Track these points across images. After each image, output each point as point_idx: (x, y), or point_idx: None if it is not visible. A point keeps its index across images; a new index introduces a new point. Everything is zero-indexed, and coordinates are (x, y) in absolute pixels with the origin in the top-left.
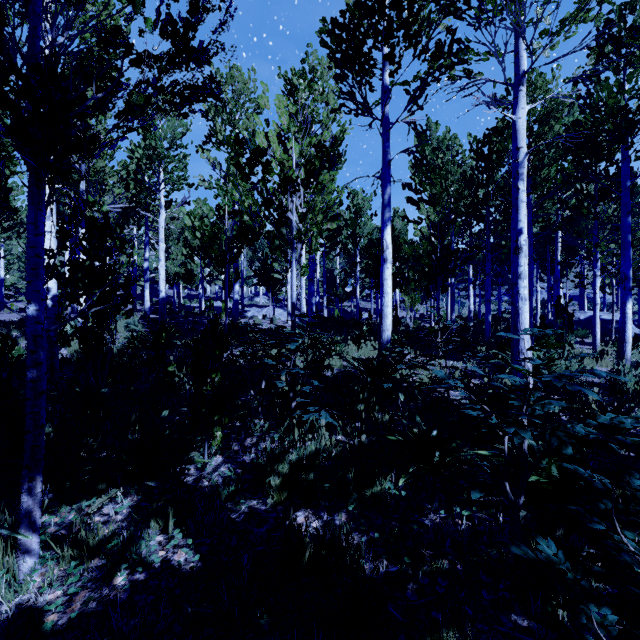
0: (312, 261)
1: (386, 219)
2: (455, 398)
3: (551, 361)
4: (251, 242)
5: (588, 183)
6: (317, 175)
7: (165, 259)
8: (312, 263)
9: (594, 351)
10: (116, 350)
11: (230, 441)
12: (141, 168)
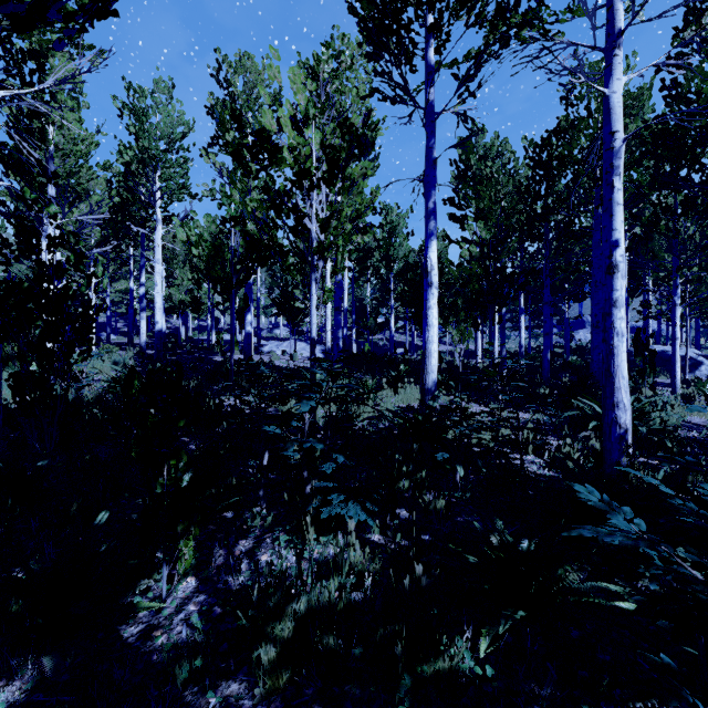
0: (338, 286)
1: (431, 232)
2: (528, 466)
3: (645, 414)
4: (263, 262)
5: (667, 194)
6: (343, 167)
7: (170, 285)
8: (338, 289)
9: (673, 394)
10: (90, 397)
11: (209, 554)
12: (133, 174)
